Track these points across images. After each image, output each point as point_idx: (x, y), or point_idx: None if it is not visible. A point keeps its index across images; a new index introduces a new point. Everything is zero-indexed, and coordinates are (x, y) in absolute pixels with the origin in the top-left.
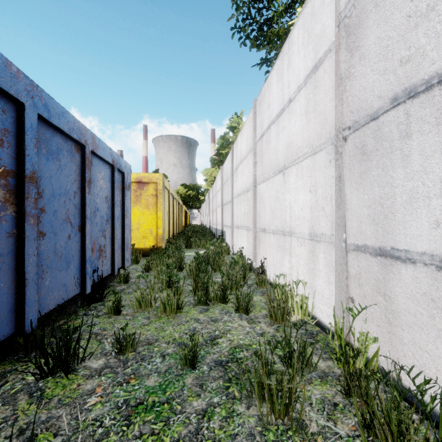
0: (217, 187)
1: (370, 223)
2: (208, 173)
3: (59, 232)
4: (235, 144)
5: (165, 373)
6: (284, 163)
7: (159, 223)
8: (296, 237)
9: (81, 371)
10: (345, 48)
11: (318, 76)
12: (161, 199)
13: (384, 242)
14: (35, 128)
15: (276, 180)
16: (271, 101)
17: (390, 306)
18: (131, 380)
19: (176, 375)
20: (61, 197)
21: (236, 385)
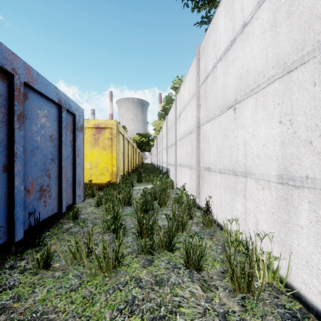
0: (163, 133)
1: None
2: (156, 124)
3: None
4: (178, 95)
5: None
6: (236, 97)
7: (114, 162)
8: (254, 178)
9: None
10: None
11: None
12: (115, 142)
13: None
14: None
15: (224, 118)
16: (218, 39)
17: None
18: None
19: None
20: None
21: None
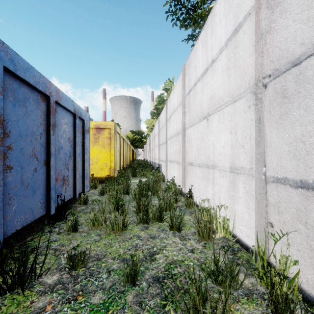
0: (155, 132)
1: (291, 158)
2: (149, 122)
3: (25, 166)
4: (168, 100)
5: (109, 290)
6: (208, 111)
7: (112, 158)
8: (218, 169)
9: (37, 287)
10: (266, 7)
11: (237, 37)
12: (113, 141)
13: (306, 176)
14: (1, 78)
15: (201, 125)
16: (197, 64)
17: (312, 234)
18: (79, 297)
19: (119, 292)
20: (27, 137)
21: (172, 303)
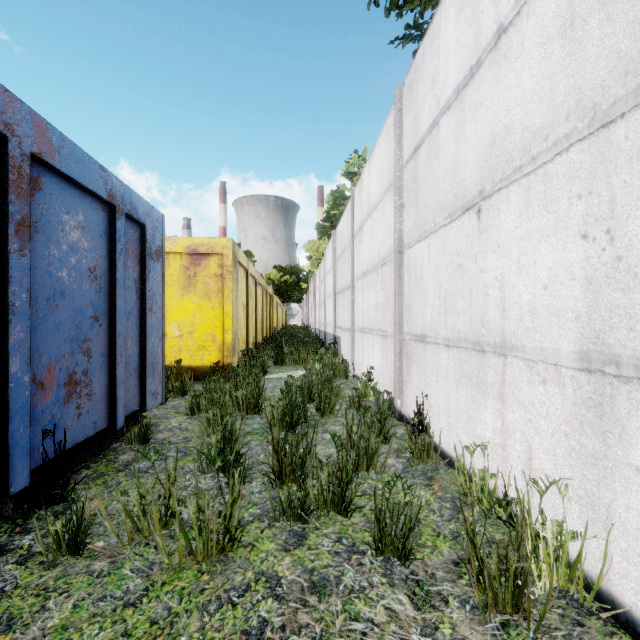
0: (327, 266)
1: None
2: (313, 246)
3: None
4: (357, 187)
5: None
6: (482, 185)
7: (226, 323)
8: (524, 358)
9: None
10: None
11: None
12: (230, 283)
13: None
14: None
15: (455, 230)
16: (441, 66)
17: None
18: None
19: None
20: None
21: None
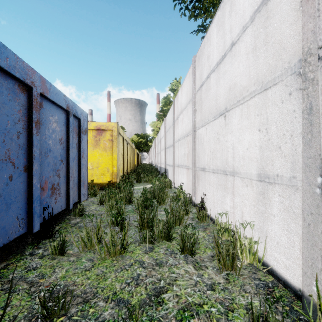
0: (161, 135)
1: None
2: (155, 124)
3: None
4: (176, 99)
5: None
6: (226, 106)
7: (114, 163)
8: (240, 177)
9: None
10: None
11: (270, 5)
12: (116, 143)
13: None
14: None
15: (216, 123)
16: (211, 52)
17: None
18: None
19: None
20: None
21: None
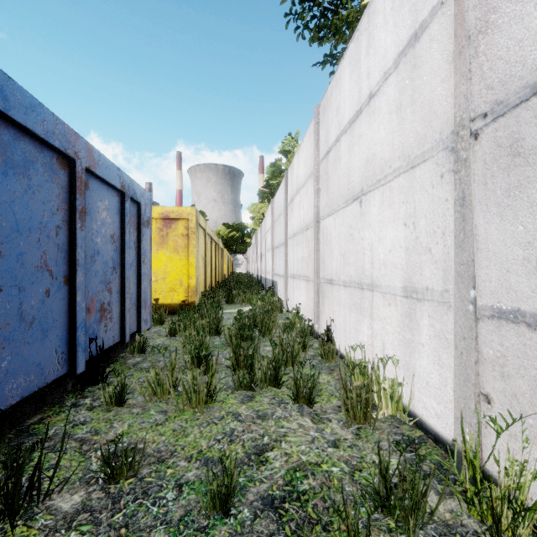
0: (267, 226)
1: (529, 273)
2: (256, 209)
3: (27, 285)
4: (289, 169)
5: (178, 526)
6: (362, 186)
7: (191, 271)
8: (381, 292)
9: (41, 518)
10: None
11: (418, 49)
12: (193, 241)
13: None
14: None
15: (349, 212)
16: (341, 103)
17: None
18: None
19: (197, 529)
20: (31, 234)
21: None
